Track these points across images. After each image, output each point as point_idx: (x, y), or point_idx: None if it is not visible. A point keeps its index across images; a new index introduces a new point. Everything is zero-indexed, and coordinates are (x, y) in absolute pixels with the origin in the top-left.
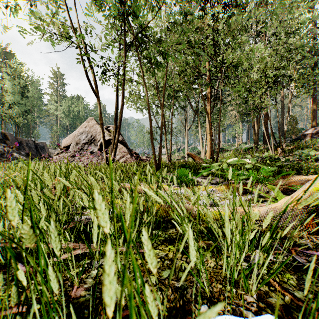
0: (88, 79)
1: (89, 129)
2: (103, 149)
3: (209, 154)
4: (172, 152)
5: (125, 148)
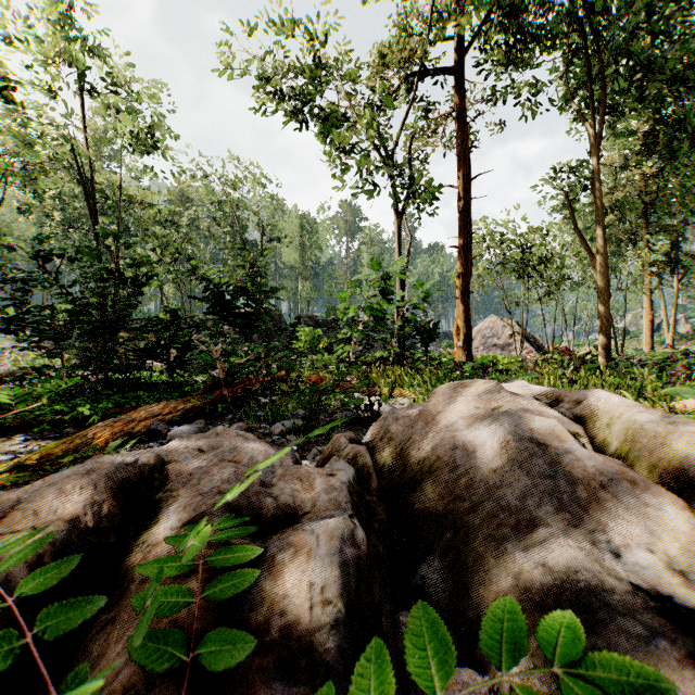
0: (505, 305)
1: (492, 324)
2: (514, 345)
3: (648, 344)
4: (633, 334)
5: (527, 342)
